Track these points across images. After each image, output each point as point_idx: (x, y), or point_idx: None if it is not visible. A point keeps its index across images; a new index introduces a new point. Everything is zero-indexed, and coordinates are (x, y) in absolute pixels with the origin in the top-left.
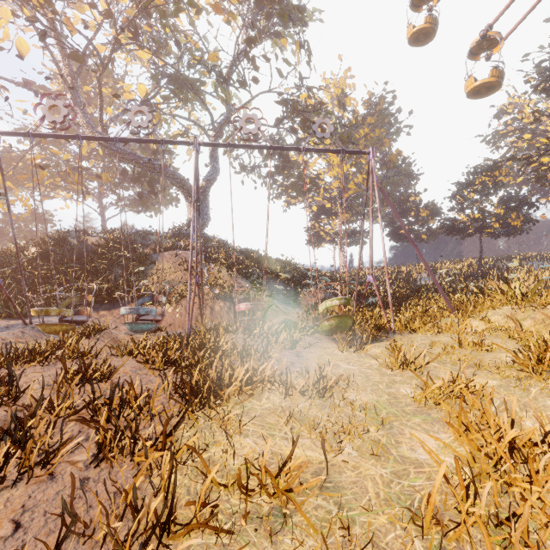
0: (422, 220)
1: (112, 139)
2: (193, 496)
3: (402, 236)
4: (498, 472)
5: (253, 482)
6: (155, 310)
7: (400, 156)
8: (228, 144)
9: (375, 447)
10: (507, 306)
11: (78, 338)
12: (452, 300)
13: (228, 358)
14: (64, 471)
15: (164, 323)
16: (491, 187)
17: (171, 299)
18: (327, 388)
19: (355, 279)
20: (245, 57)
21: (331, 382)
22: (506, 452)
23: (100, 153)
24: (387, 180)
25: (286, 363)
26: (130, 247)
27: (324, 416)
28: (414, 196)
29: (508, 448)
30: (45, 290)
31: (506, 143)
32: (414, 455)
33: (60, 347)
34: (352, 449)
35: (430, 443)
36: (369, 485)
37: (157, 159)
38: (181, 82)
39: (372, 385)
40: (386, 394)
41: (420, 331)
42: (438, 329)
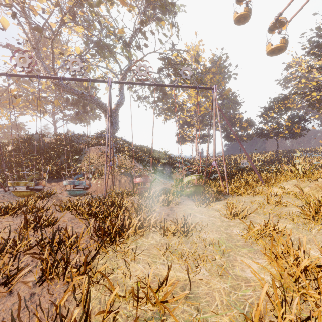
0: (243, 129)
1: (58, 78)
2: (103, 305)
3: (232, 138)
4: (298, 285)
5: (142, 294)
6: (85, 182)
7: (231, 92)
8: (129, 82)
9: (220, 269)
10: (294, 179)
11: (37, 199)
12: (261, 175)
13: (128, 212)
14: (18, 288)
15: (91, 190)
16: (283, 110)
17: (95, 175)
18: (189, 230)
19: (204, 163)
20: (140, 31)
21: (191, 227)
22: (302, 273)
23: (53, 88)
24: (223, 105)
25: (164, 214)
26: (70, 144)
27: (187, 248)
28: (239, 115)
29: (302, 269)
30: (18, 170)
31: (291, 85)
32: (244, 274)
33: (25, 205)
34: (205, 271)
35: (254, 266)
36: (217, 295)
37: (87, 92)
38: (102, 46)
39: (216, 228)
40: (225, 233)
41: (244, 194)
42: (254, 193)
